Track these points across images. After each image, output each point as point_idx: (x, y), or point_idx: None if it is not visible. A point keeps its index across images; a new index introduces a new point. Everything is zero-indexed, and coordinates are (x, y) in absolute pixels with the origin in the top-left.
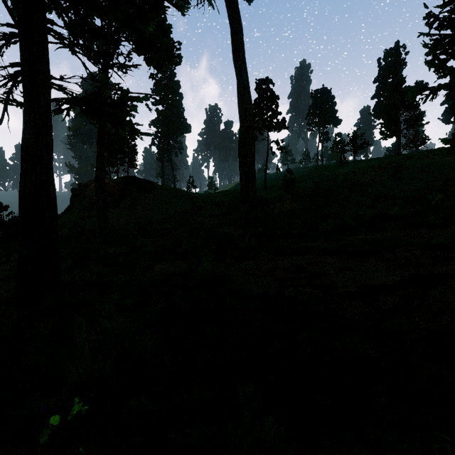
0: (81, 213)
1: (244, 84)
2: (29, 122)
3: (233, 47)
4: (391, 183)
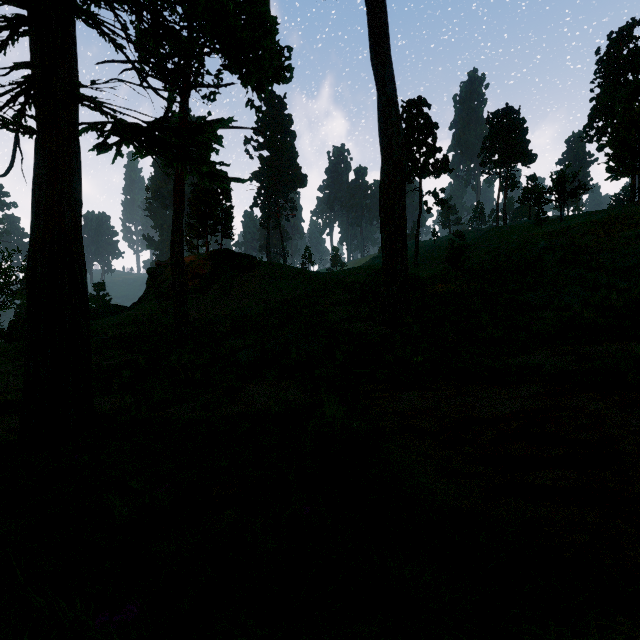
0: (158, 302)
1: (388, 96)
2: (42, 158)
3: (371, 39)
4: (638, 249)
